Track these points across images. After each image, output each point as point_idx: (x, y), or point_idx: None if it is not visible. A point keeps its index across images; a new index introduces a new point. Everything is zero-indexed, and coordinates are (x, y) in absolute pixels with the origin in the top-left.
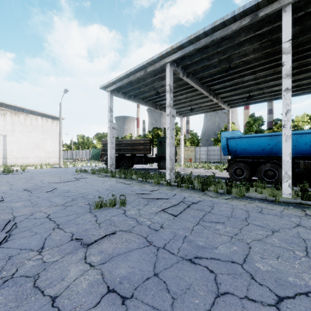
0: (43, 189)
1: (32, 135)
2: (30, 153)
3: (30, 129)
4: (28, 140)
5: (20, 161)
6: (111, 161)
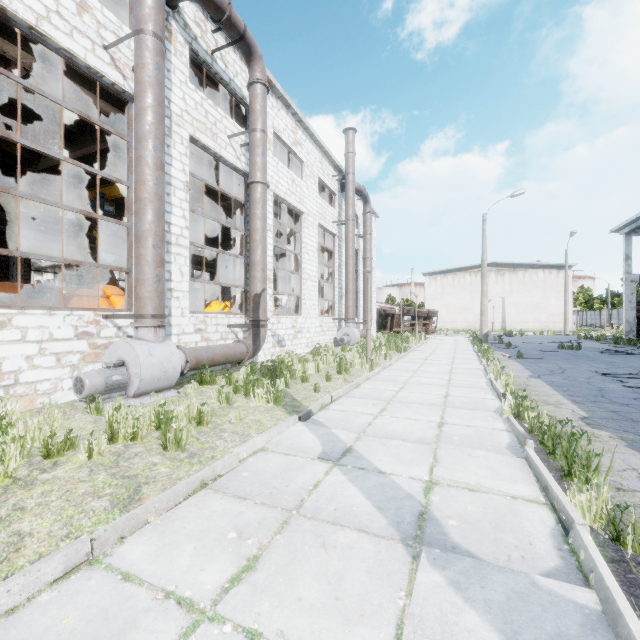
0: (534, 343)
1: (531, 295)
2: (529, 316)
3: (529, 287)
4: (526, 300)
5: (518, 326)
6: (628, 327)
